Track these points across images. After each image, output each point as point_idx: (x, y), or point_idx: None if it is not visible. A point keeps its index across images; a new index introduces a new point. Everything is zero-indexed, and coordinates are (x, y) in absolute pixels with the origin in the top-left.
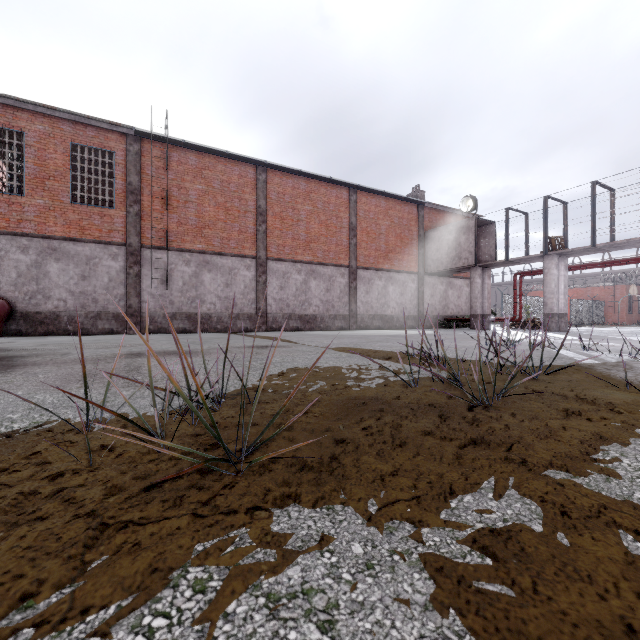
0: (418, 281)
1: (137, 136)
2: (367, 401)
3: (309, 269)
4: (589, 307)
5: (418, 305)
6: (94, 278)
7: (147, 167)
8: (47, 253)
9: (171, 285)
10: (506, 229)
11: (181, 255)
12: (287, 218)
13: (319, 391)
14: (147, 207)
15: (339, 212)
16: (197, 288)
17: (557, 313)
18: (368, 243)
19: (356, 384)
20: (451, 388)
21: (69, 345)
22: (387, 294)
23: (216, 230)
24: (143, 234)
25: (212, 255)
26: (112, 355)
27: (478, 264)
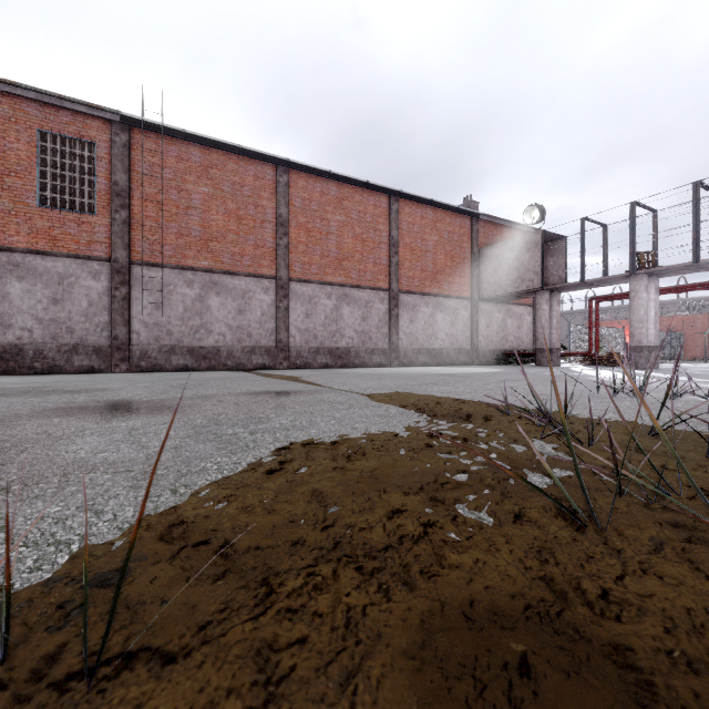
0: (472, 308)
1: (125, 124)
2: (533, 655)
3: (341, 293)
4: (667, 340)
5: (472, 337)
6: (69, 302)
7: (138, 163)
8: (7, 269)
9: (169, 311)
10: (581, 244)
11: (182, 274)
12: (314, 230)
13: (356, 555)
14: (138, 213)
15: (377, 224)
16: (202, 315)
17: (647, 346)
18: (412, 262)
19: (445, 513)
20: (704, 537)
21: (1, 390)
22: (435, 323)
23: (226, 243)
24: (133, 247)
25: (221, 274)
26: (26, 411)
27: (546, 287)
